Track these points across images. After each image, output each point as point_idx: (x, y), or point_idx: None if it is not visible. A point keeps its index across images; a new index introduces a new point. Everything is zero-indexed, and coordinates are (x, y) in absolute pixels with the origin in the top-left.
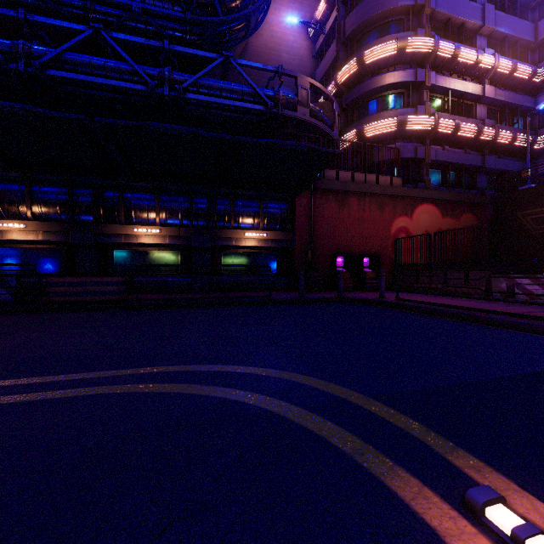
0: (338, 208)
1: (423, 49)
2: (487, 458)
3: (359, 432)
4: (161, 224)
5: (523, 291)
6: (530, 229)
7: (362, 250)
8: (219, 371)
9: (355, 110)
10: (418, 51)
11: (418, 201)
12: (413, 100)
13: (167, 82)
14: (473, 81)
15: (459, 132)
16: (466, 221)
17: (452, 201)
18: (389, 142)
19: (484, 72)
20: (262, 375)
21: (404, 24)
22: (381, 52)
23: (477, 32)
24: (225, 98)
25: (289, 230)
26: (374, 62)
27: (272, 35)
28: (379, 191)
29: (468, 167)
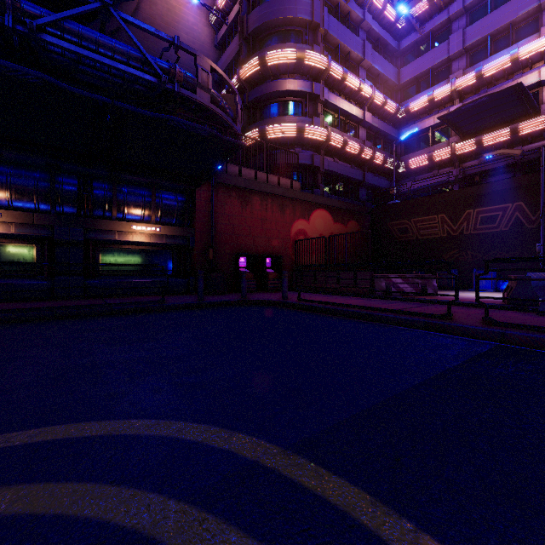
0: (241, 206)
1: (319, 65)
2: (460, 544)
3: (283, 540)
4: (3, 207)
5: (397, 289)
6: (397, 237)
7: (265, 250)
8: (48, 440)
9: (258, 110)
10: (314, 65)
11: (314, 206)
12: (310, 111)
13: (10, 10)
14: (357, 105)
15: (346, 147)
16: (351, 227)
17: (341, 209)
18: (289, 147)
19: (365, 100)
20: (127, 435)
21: (302, 36)
22: (282, 57)
23: (359, 64)
24: (104, 55)
25: (188, 226)
26: (276, 65)
27: (169, 8)
28: (281, 193)
29: (353, 180)
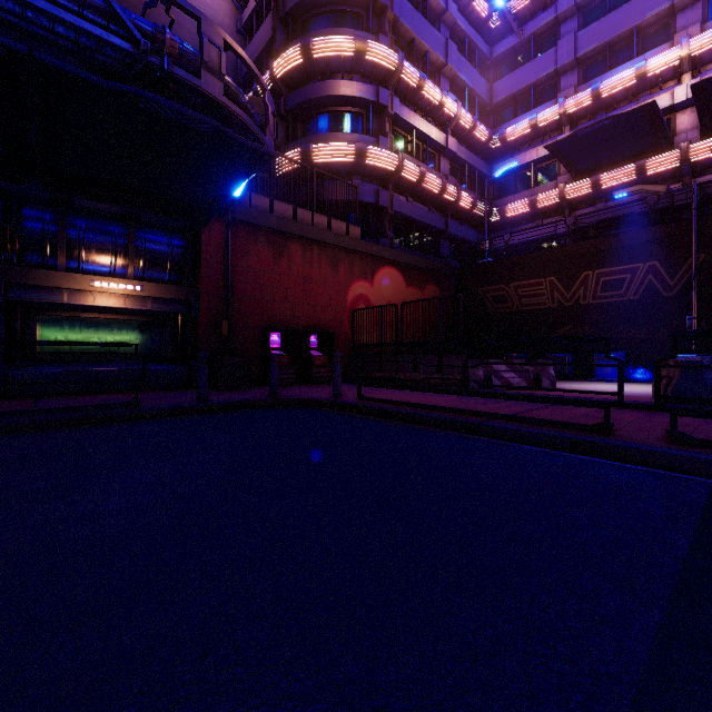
0: (273, 257)
1: (386, 63)
2: None
3: None
4: None
5: (500, 379)
6: (490, 307)
7: (309, 323)
8: None
9: (300, 123)
10: (380, 63)
11: (380, 261)
12: (374, 128)
13: None
14: (437, 127)
15: (424, 182)
16: (430, 294)
17: (417, 268)
18: (345, 177)
19: (448, 120)
20: None
21: (363, 22)
22: (334, 46)
23: (440, 70)
24: None
25: (189, 285)
26: (325, 59)
27: None
28: (332, 241)
29: (432, 229)
